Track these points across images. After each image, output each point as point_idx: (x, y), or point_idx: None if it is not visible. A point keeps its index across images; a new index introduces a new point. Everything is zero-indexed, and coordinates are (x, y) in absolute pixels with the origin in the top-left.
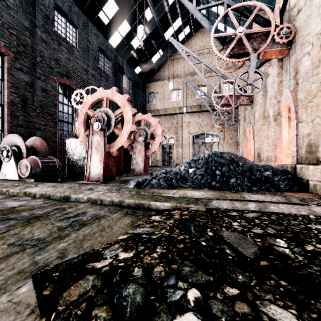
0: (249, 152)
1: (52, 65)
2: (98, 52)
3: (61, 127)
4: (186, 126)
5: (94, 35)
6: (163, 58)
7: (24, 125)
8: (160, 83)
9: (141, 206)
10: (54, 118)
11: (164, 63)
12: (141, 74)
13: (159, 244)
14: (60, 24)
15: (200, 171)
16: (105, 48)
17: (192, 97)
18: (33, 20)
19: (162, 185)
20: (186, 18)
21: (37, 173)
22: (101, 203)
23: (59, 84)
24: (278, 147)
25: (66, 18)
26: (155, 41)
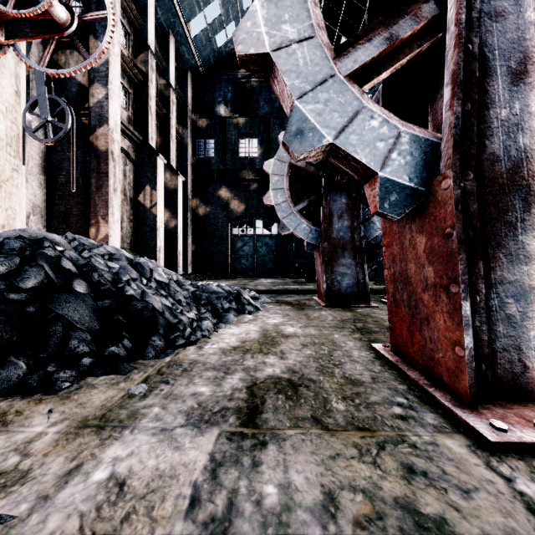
0: None
1: None
2: None
3: None
4: None
5: None
6: None
7: None
8: None
9: None
10: None
11: None
12: None
13: None
14: None
15: None
16: None
17: None
18: None
19: None
20: None
21: None
22: None
23: None
24: None
25: None
26: None
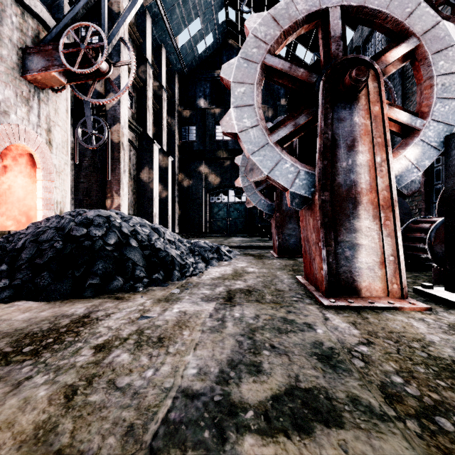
0: None
1: None
2: None
3: None
4: None
5: None
6: None
7: None
8: None
9: None
10: None
11: None
12: None
13: None
14: None
15: None
16: None
17: None
18: None
19: None
20: None
21: None
22: None
23: None
24: None
25: None
26: None
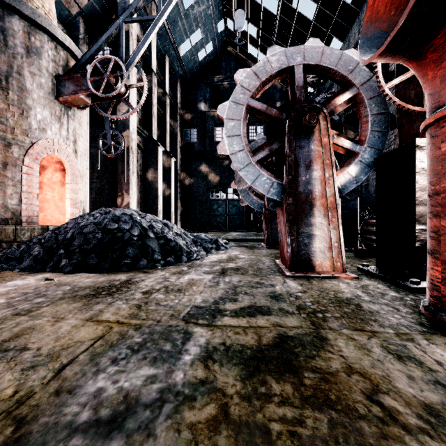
0: None
1: None
2: None
3: None
4: None
5: None
6: None
7: None
8: None
9: None
10: None
11: None
12: None
13: None
14: None
15: None
16: None
17: None
18: None
19: None
20: None
21: None
22: None
23: None
24: None
25: None
26: None
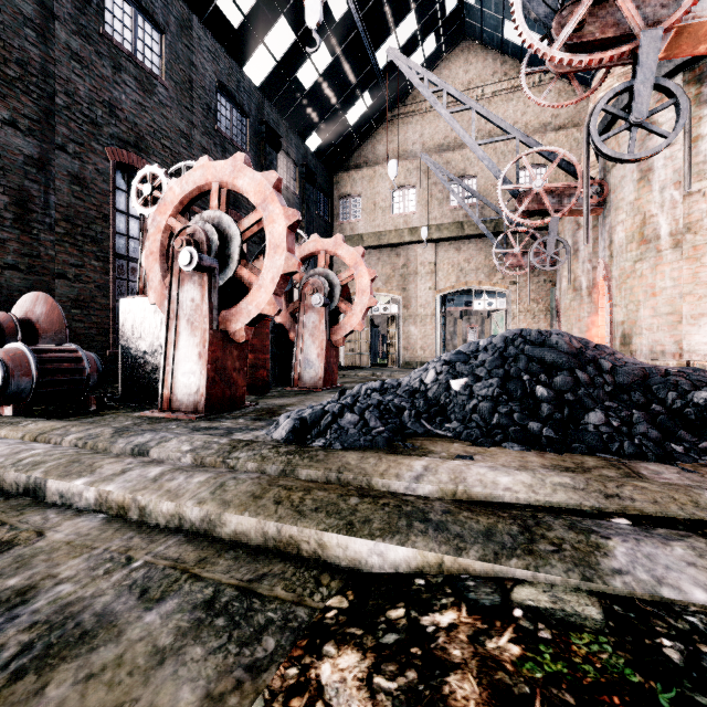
0: (587, 334)
1: (99, 119)
2: (216, 94)
3: (124, 273)
4: (428, 273)
5: (207, 52)
6: (372, 114)
7: (21, 264)
8: (365, 173)
9: (286, 548)
10: (103, 248)
11: (376, 127)
12: (322, 152)
13: None
14: (119, 18)
15: (485, 386)
16: (234, 85)
17: (441, 203)
18: (46, 1)
19: (373, 432)
20: (428, 15)
21: (25, 390)
22: (139, 521)
23: (117, 166)
24: (685, 319)
25: (136, 6)
26: (353, 71)
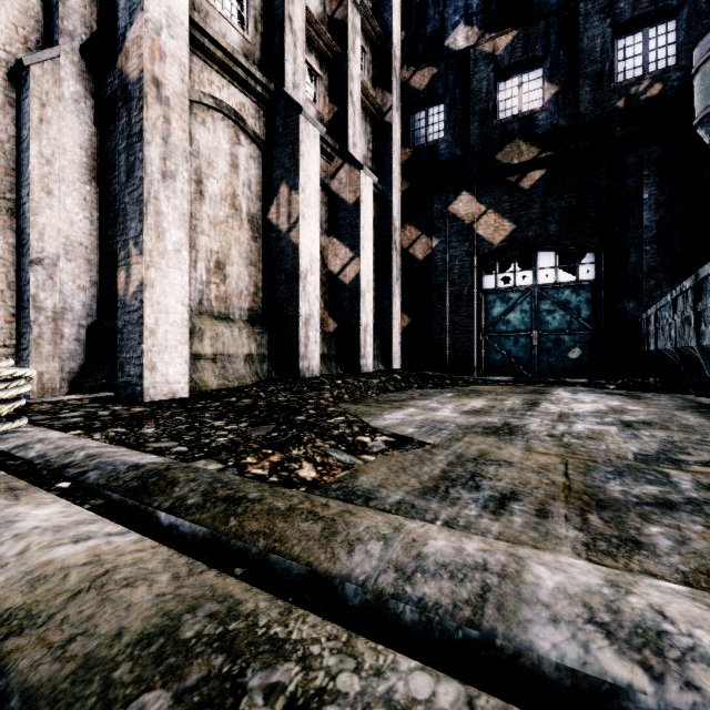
0: None
1: None
2: None
3: None
4: None
5: None
6: None
7: None
8: None
9: None
10: None
11: None
12: None
13: (333, 435)
14: None
15: None
16: None
17: None
18: None
19: None
20: None
21: None
22: None
23: None
24: None
25: None
26: None
